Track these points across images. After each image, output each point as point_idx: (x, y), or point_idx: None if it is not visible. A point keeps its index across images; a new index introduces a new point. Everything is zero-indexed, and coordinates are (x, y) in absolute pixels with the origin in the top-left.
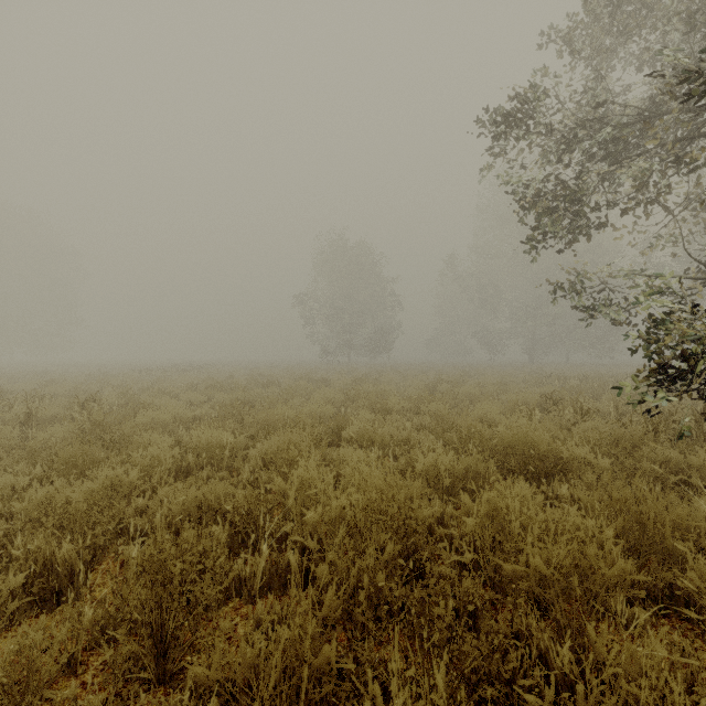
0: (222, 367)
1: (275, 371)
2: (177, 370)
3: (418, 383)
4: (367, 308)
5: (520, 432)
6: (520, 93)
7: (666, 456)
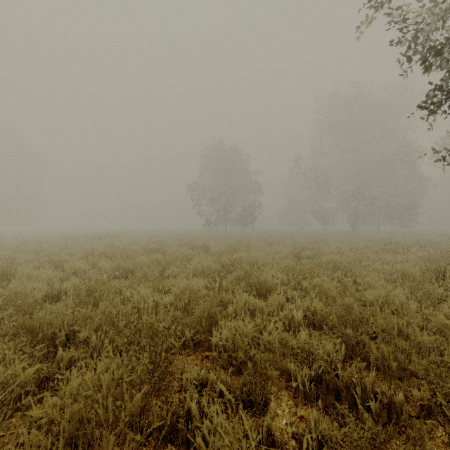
0: (134, 235)
1: (171, 238)
2: (97, 237)
3: (284, 250)
4: (238, 193)
5: None
6: None
7: None
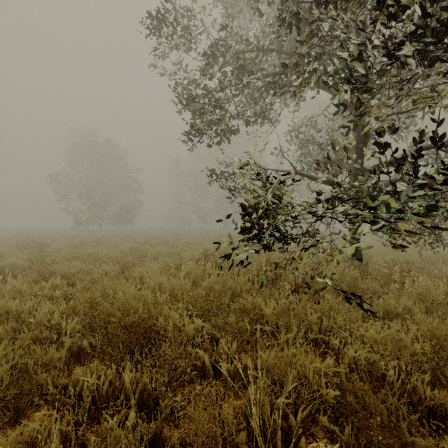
0: None
1: (14, 238)
2: None
3: (127, 245)
4: (116, 190)
5: (121, 301)
6: (179, 12)
7: (255, 303)
